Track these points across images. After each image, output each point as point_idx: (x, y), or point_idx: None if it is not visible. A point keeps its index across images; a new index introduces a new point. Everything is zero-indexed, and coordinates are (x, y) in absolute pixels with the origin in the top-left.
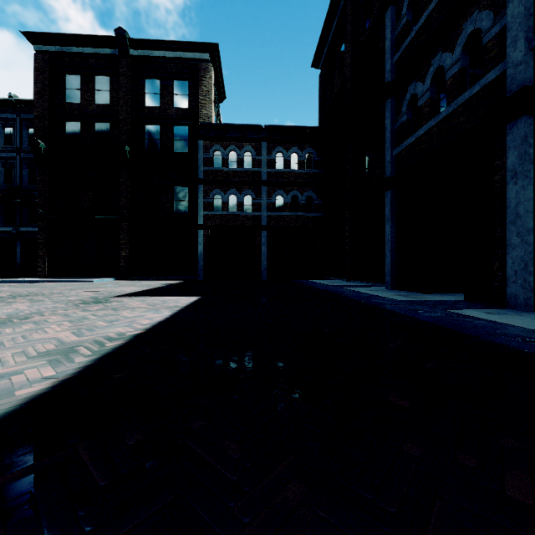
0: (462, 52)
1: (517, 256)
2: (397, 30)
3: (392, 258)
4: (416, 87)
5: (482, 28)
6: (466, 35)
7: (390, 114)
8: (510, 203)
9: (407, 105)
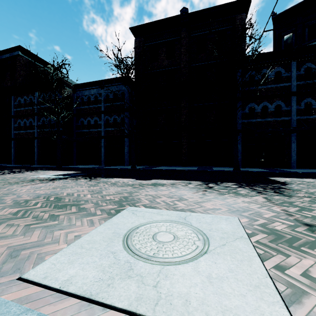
0: (29, 122)
1: (36, 158)
2: (15, 103)
3: (14, 157)
4: (20, 121)
5: (32, 122)
6: (30, 120)
7: (13, 122)
8: (35, 151)
9: (18, 123)
